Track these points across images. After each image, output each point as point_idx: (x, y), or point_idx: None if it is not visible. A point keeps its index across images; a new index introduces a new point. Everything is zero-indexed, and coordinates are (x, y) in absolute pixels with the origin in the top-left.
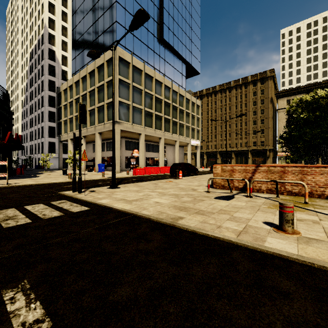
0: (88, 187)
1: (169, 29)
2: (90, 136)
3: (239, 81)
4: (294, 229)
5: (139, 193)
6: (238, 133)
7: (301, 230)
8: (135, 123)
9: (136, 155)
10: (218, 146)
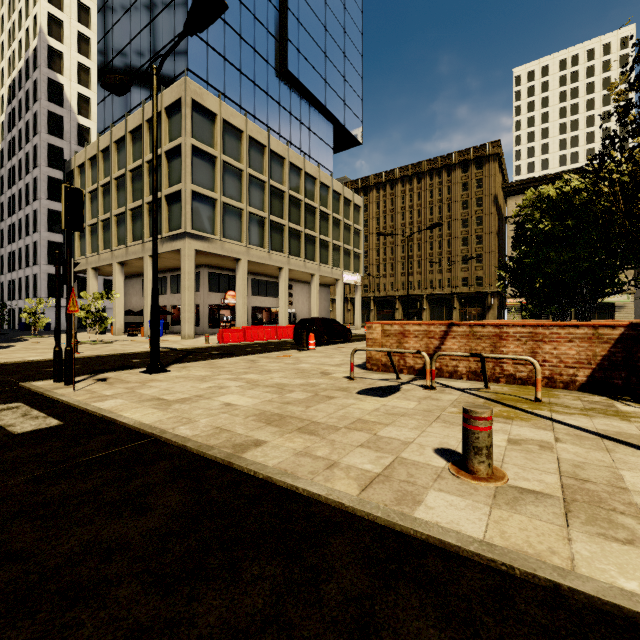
0: (100, 371)
1: (299, 52)
2: (134, 262)
3: (437, 162)
4: (495, 466)
5: (203, 383)
6: (432, 261)
7: (509, 469)
8: (226, 237)
9: (231, 302)
10: (398, 286)
